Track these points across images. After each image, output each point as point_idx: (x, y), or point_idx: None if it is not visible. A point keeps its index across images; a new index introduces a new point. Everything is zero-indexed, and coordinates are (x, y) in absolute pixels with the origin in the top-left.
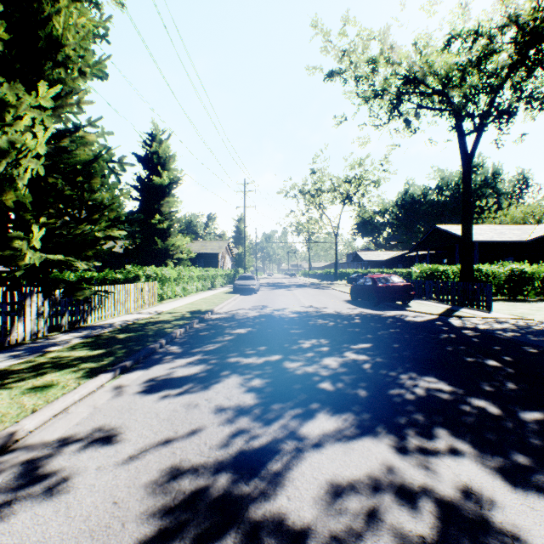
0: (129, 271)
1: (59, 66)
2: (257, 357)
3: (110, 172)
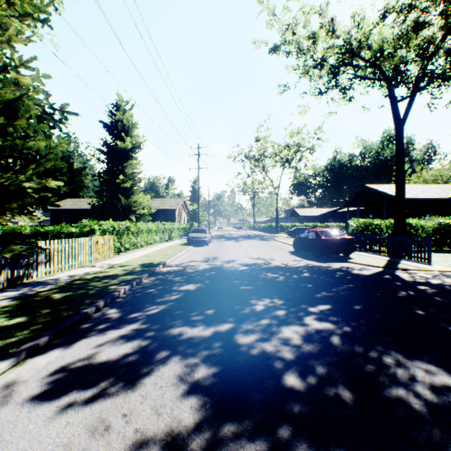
0: (85, 225)
1: None
2: (204, 326)
3: (50, 120)
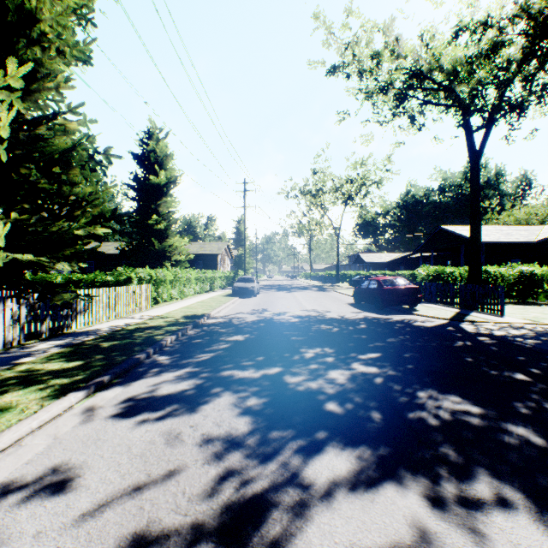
0: (121, 273)
1: (33, 45)
2: (254, 369)
3: (95, 165)
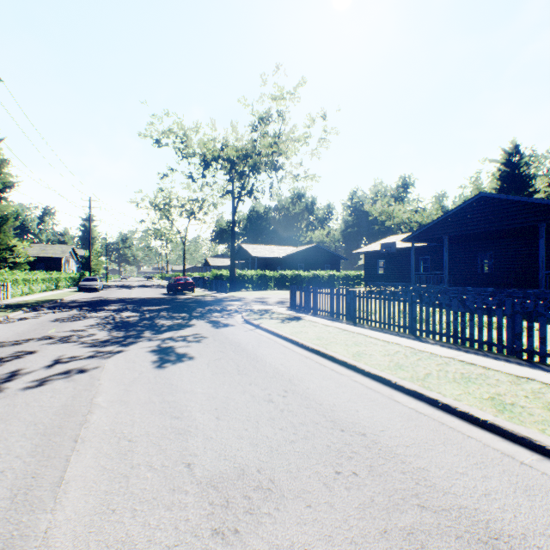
0: None
1: None
2: (87, 308)
3: None
